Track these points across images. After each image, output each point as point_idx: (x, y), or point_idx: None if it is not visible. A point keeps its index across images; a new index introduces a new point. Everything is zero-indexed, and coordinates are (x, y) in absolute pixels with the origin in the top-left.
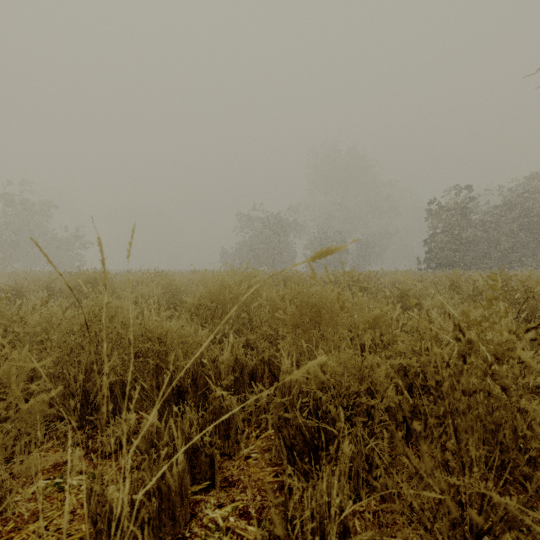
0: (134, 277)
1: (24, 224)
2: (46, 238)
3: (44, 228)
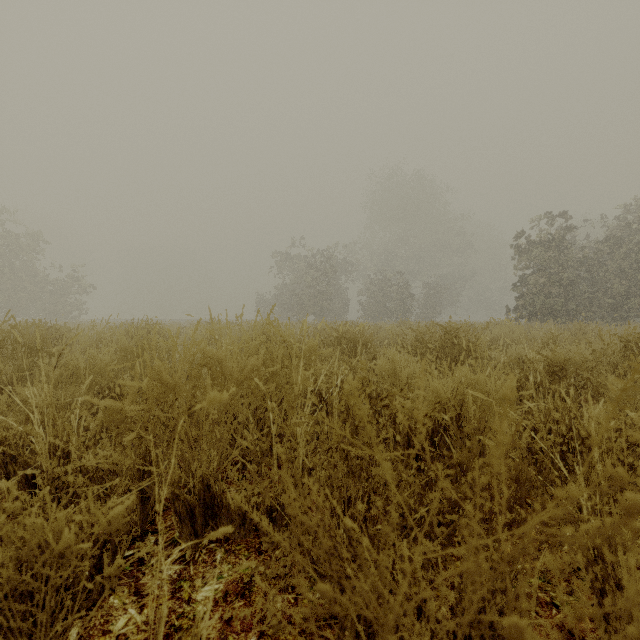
0: (99, 333)
1: (6, 262)
2: (36, 280)
3: (32, 267)
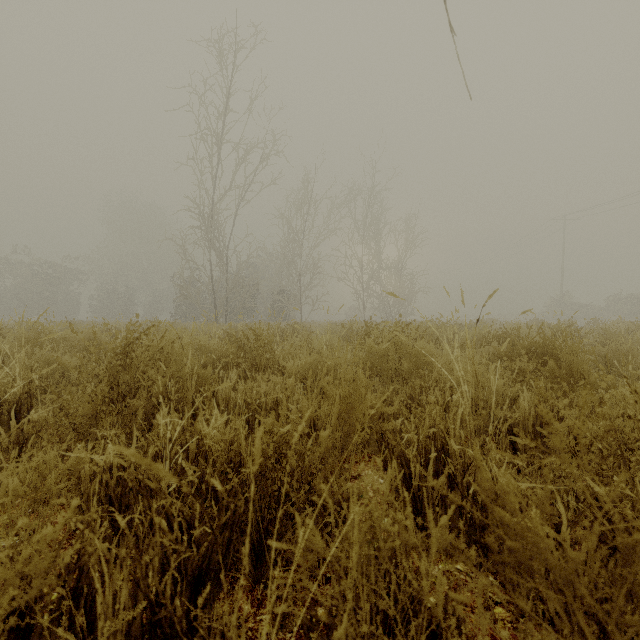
0: None
1: None
2: None
3: None
